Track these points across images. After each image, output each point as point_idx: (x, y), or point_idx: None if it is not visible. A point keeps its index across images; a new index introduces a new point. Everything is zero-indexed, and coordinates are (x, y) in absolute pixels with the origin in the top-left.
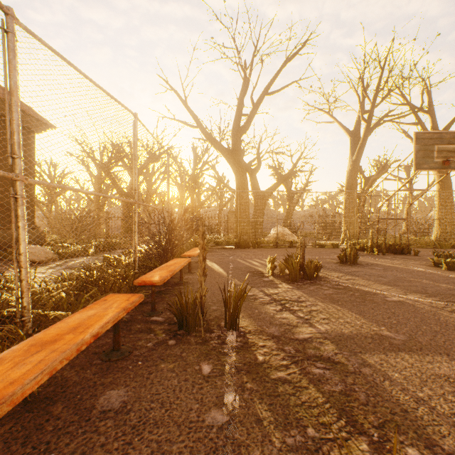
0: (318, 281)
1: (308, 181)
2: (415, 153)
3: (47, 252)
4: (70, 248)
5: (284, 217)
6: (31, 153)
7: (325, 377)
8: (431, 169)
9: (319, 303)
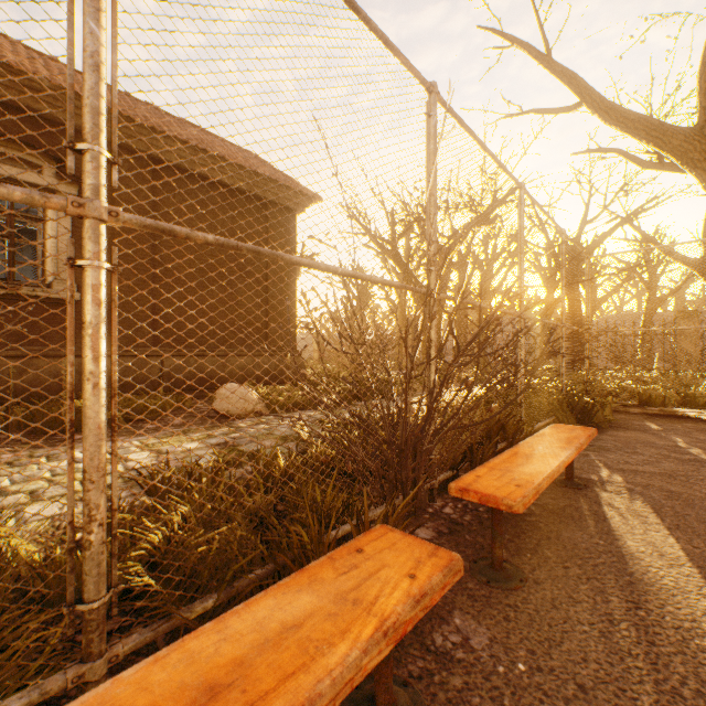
0: None
1: None
2: None
3: (247, 398)
4: (295, 392)
5: None
6: (291, 244)
7: None
8: None
9: None
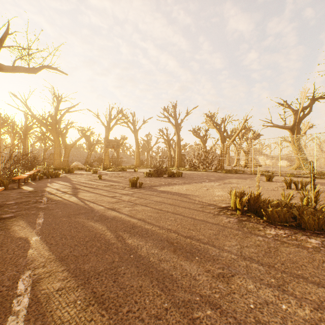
0: (72, 173)
1: (98, 140)
2: (106, 144)
3: None
4: None
5: (86, 157)
6: None
7: (61, 176)
8: (110, 148)
9: (68, 174)
